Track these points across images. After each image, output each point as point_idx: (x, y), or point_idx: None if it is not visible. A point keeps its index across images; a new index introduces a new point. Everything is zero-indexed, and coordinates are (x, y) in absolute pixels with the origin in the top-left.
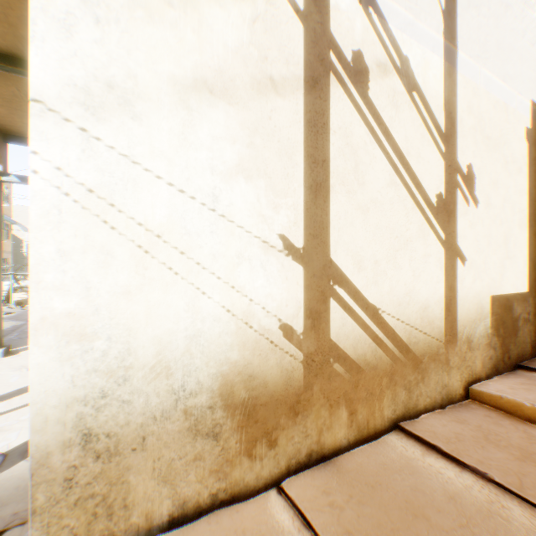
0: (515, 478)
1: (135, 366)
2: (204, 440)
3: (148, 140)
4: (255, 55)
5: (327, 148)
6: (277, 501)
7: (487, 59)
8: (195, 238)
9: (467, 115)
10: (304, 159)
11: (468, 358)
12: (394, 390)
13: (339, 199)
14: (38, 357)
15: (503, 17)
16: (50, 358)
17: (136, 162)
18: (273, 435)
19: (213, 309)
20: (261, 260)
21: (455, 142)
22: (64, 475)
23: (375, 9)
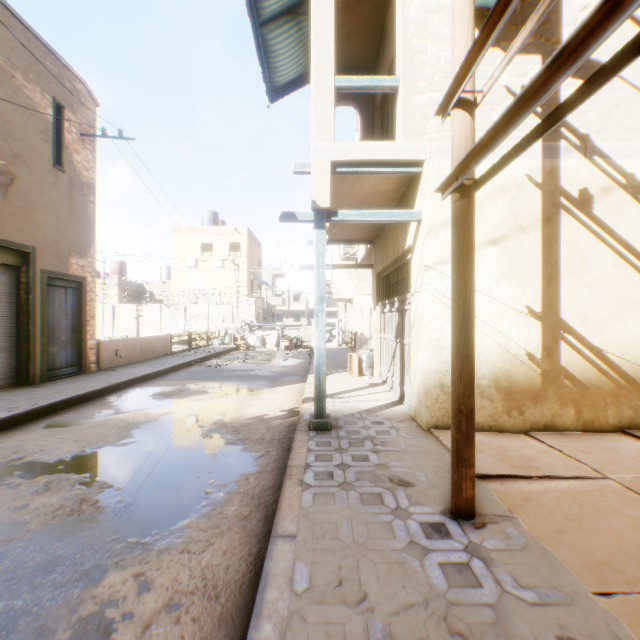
0: None
1: None
2: (485, 400)
3: None
4: (511, 218)
5: (557, 254)
6: (524, 436)
7: None
8: (481, 310)
9: None
10: (541, 263)
11: None
12: (617, 407)
13: (567, 282)
14: (427, 354)
15: None
16: (431, 355)
17: None
18: (521, 409)
19: (489, 342)
20: (514, 319)
21: None
22: (434, 397)
23: (598, 154)
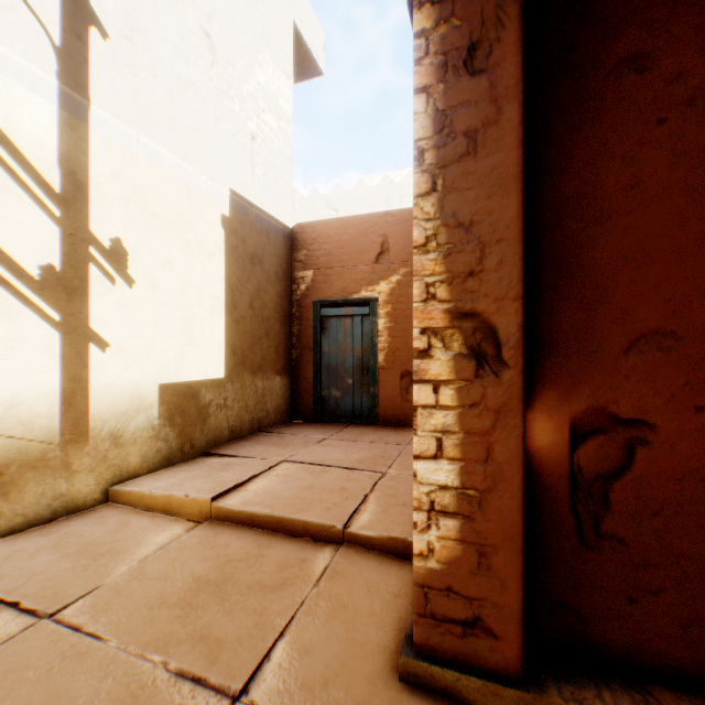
0: (26, 580)
1: None
2: None
3: None
4: None
5: None
6: None
7: (154, 130)
8: None
9: (114, 183)
10: None
11: (116, 456)
12: None
13: None
14: None
15: (185, 93)
16: None
17: None
18: None
19: None
20: None
21: (87, 209)
22: None
23: None
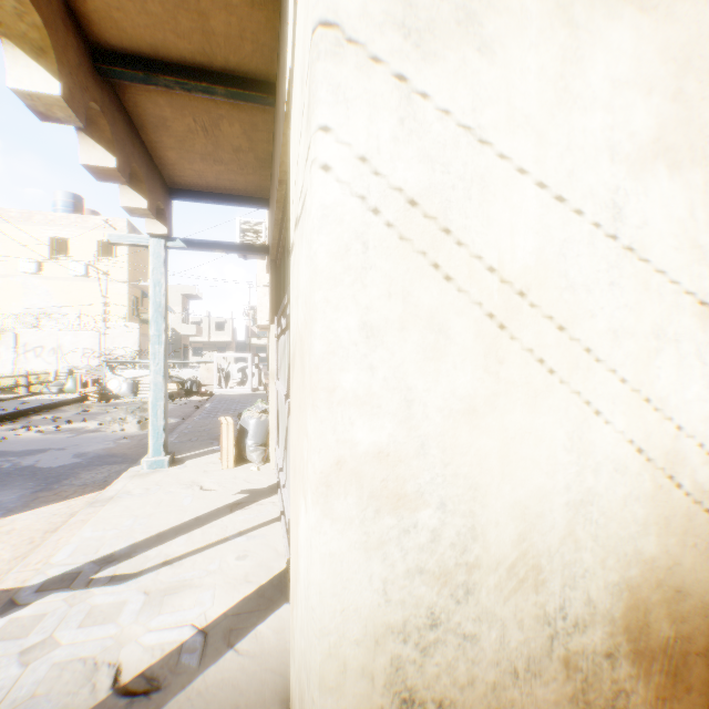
0: None
1: (482, 563)
2: None
3: (504, 94)
4: None
5: None
6: None
7: None
8: (582, 296)
9: None
10: None
11: None
12: None
13: None
14: (330, 539)
15: None
16: (348, 543)
17: (483, 142)
18: None
19: (613, 446)
20: (695, 341)
21: None
22: None
23: None
